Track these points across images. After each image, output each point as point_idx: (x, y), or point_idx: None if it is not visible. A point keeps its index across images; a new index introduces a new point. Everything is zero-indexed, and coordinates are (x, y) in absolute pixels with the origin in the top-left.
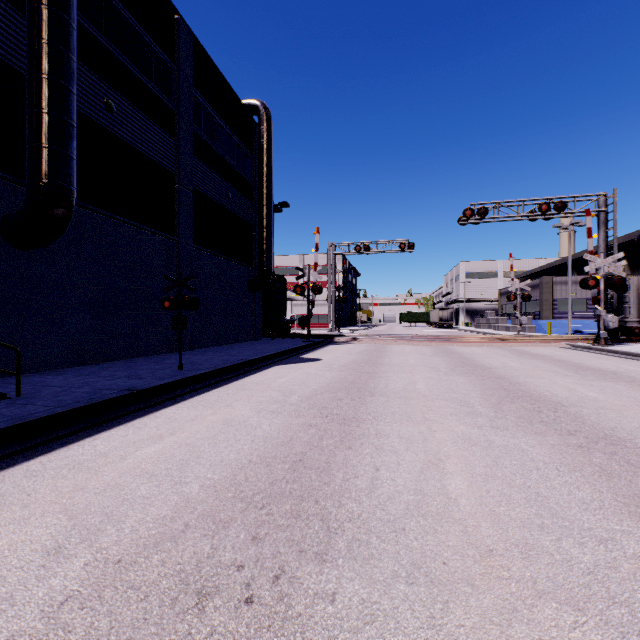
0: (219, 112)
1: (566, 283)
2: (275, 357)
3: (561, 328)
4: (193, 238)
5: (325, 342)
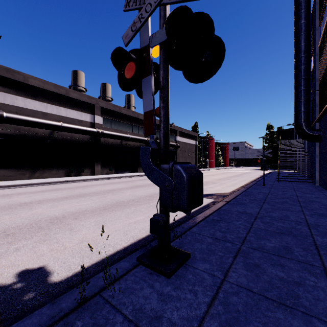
0: None
1: None
2: None
3: None
4: None
5: None
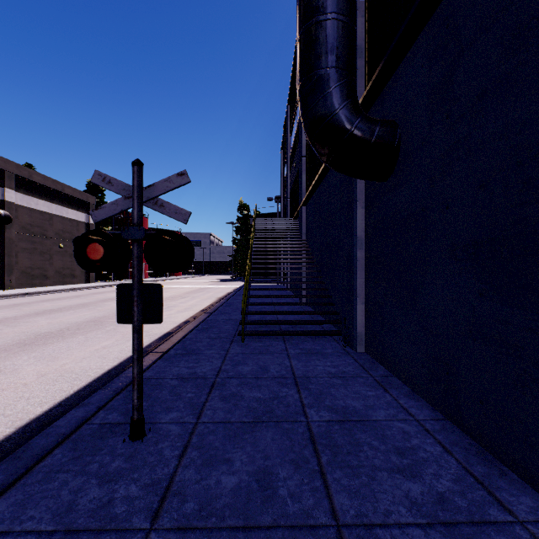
0: None
1: None
2: None
3: None
4: None
5: None
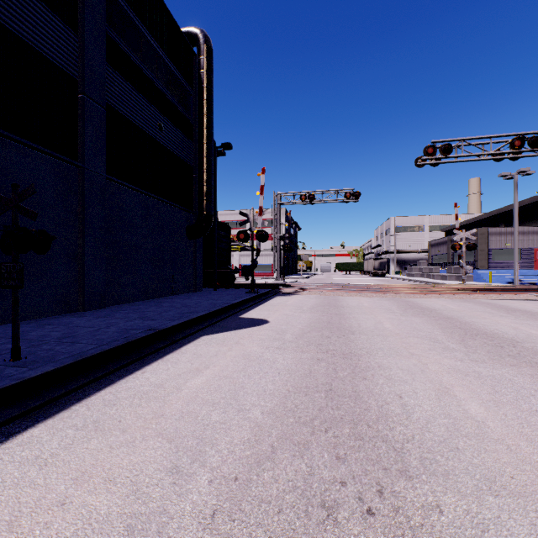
0: (148, 26)
1: (501, 234)
2: (207, 318)
3: (500, 277)
4: (108, 168)
5: (271, 293)
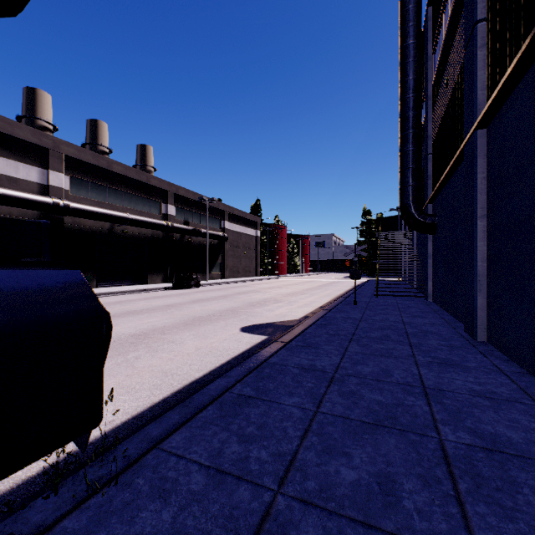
0: None
1: None
2: None
3: None
4: None
5: None
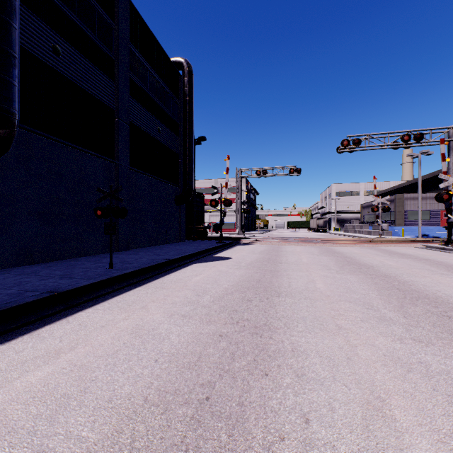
0: (151, 65)
1: (414, 199)
2: (194, 256)
3: (411, 232)
4: (130, 162)
5: (234, 243)
